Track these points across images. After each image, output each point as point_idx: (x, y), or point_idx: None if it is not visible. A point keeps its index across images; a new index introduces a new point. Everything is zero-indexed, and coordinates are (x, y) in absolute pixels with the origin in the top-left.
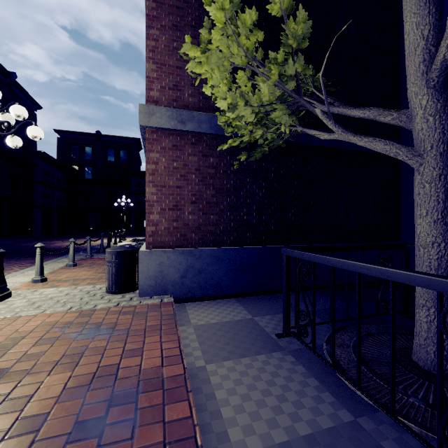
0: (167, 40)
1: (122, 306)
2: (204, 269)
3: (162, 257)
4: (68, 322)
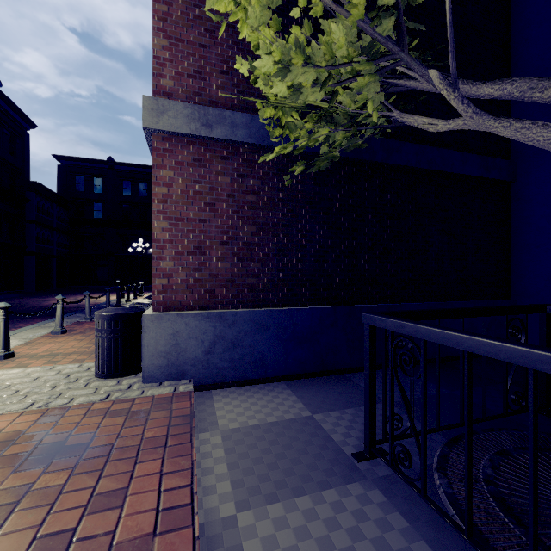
0: (186, 5)
1: (114, 399)
2: (240, 340)
3: (178, 323)
4: (18, 431)
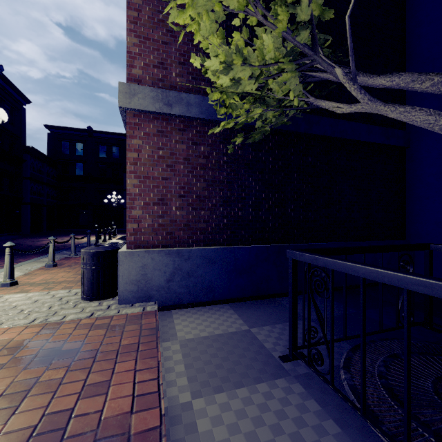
0: (151, 11)
1: (97, 316)
2: (194, 271)
3: (145, 258)
4: (25, 340)
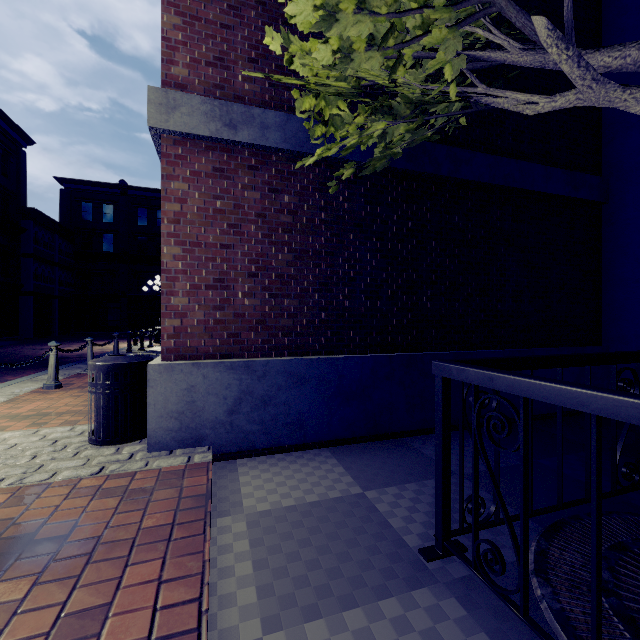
0: None
1: (110, 473)
2: (273, 396)
3: (193, 375)
4: None
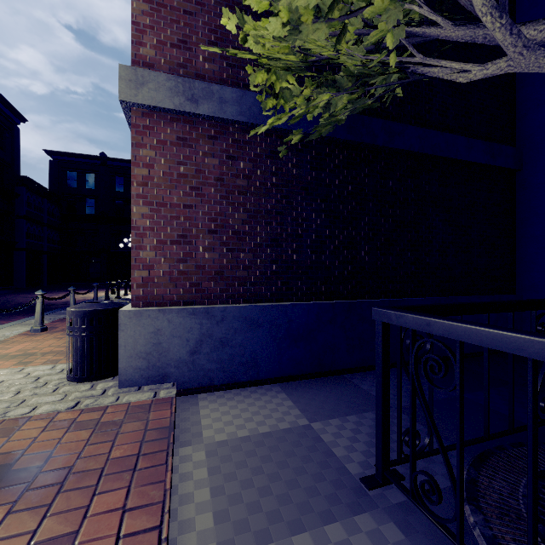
0: None
1: (84, 407)
2: (230, 338)
3: (159, 320)
4: None
